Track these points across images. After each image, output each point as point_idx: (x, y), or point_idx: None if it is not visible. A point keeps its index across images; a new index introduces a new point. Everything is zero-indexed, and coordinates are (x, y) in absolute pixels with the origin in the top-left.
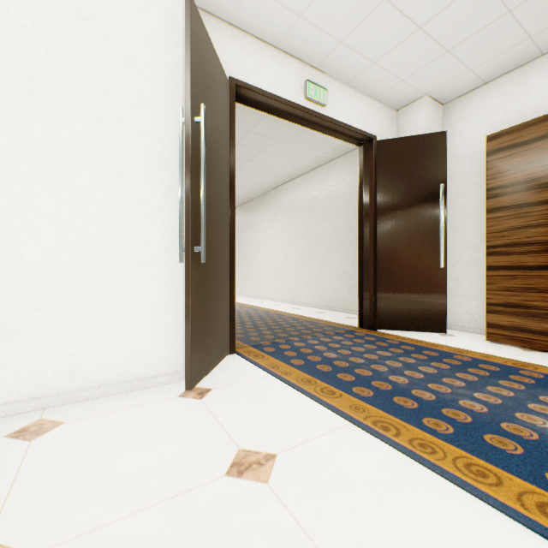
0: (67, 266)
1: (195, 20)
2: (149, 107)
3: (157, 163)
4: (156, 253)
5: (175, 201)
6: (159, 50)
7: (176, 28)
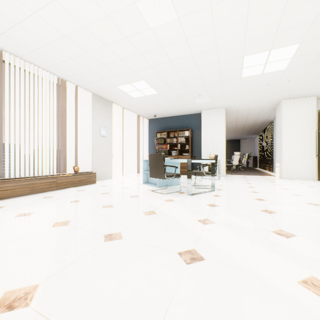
0: (293, 159)
1: (319, 112)
2: (308, 130)
3: (309, 140)
4: (309, 156)
5: (314, 146)
6: (310, 119)
7: (314, 113)
